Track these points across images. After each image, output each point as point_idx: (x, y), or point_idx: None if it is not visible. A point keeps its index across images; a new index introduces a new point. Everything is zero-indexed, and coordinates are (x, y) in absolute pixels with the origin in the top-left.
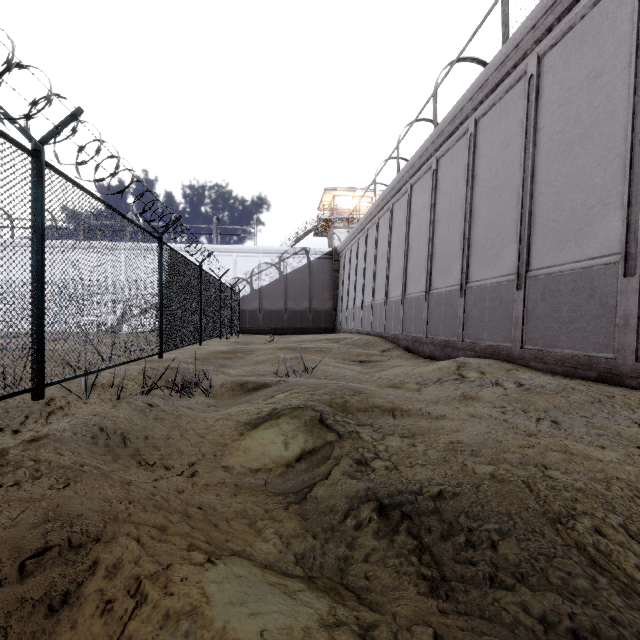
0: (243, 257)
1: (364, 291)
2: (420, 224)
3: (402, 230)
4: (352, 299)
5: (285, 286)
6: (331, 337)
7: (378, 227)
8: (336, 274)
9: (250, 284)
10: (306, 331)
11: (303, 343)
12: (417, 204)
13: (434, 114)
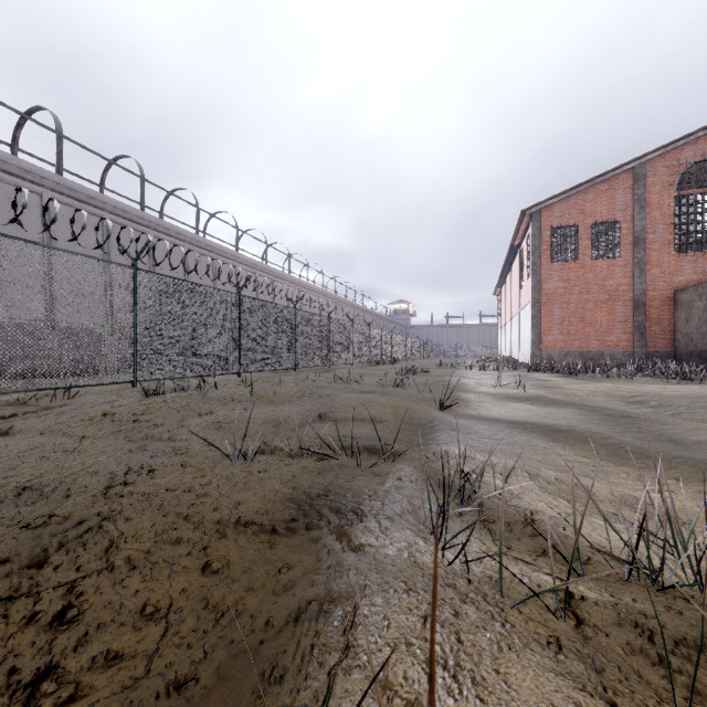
0: None
1: None
2: None
3: None
4: None
5: None
6: None
7: None
8: None
9: None
10: None
11: None
12: None
13: None
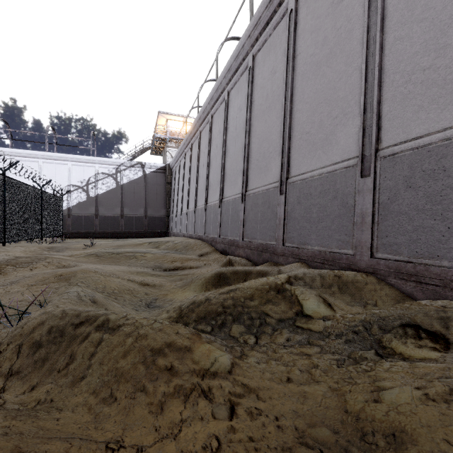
0: (79, 166)
1: (189, 198)
2: (236, 126)
3: (220, 137)
4: (180, 206)
5: (122, 195)
6: (155, 240)
7: (200, 139)
8: (169, 186)
9: (86, 192)
10: (141, 235)
11: (122, 247)
12: (234, 108)
13: (250, 10)
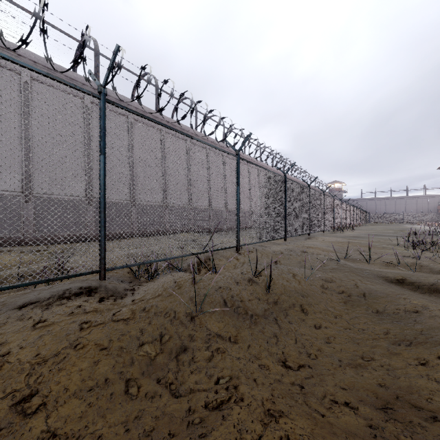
0: None
1: None
2: None
3: None
4: None
5: None
6: None
7: None
8: None
9: None
10: None
11: None
12: None
13: None
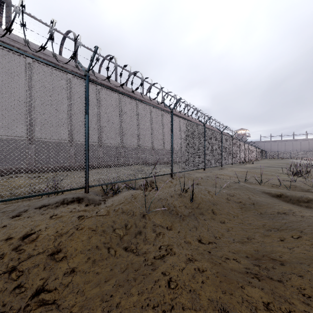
0: None
1: None
2: None
3: None
4: None
5: None
6: None
7: None
8: None
9: None
10: None
11: None
12: None
13: None
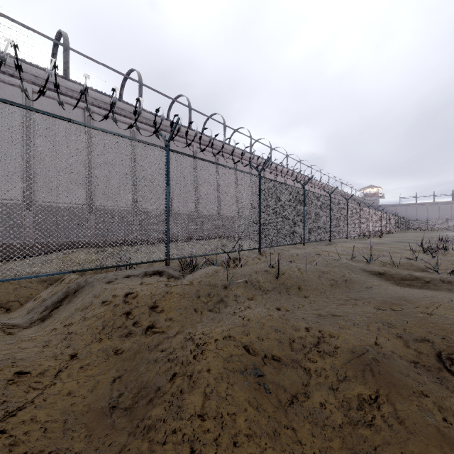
0: None
1: None
2: None
3: None
4: None
5: None
6: None
7: None
8: None
9: None
10: None
11: None
12: None
13: None
